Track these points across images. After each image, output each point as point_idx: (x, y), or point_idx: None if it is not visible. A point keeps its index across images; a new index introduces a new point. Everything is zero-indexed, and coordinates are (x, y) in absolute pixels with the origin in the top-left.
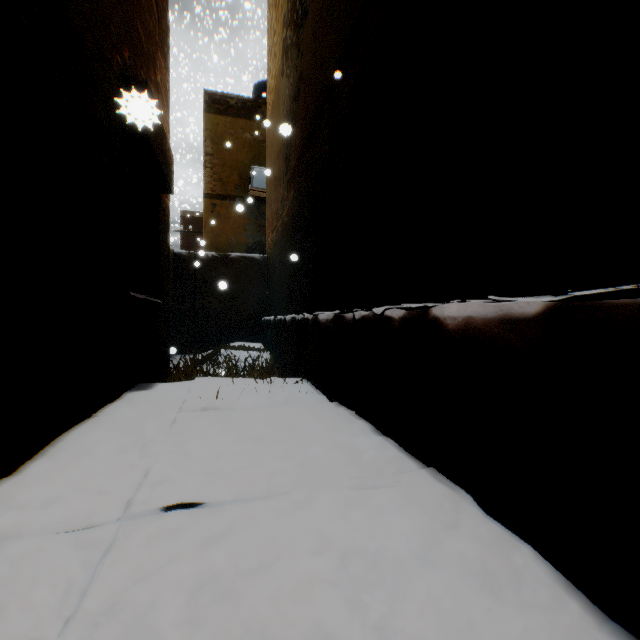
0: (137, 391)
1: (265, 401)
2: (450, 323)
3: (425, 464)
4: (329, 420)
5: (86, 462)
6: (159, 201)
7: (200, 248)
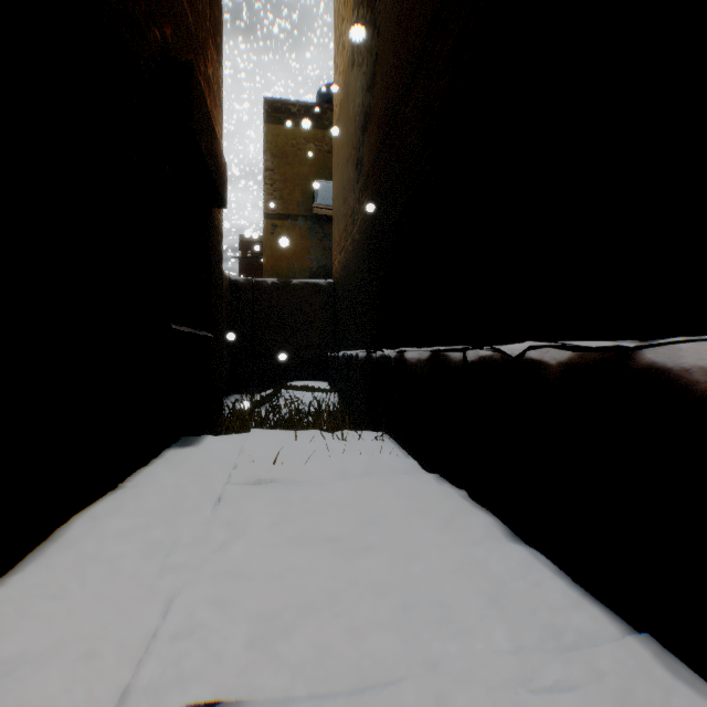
0: (180, 448)
1: (338, 468)
2: (702, 380)
3: (625, 620)
4: (433, 507)
5: (86, 577)
6: (210, 216)
7: (259, 275)
